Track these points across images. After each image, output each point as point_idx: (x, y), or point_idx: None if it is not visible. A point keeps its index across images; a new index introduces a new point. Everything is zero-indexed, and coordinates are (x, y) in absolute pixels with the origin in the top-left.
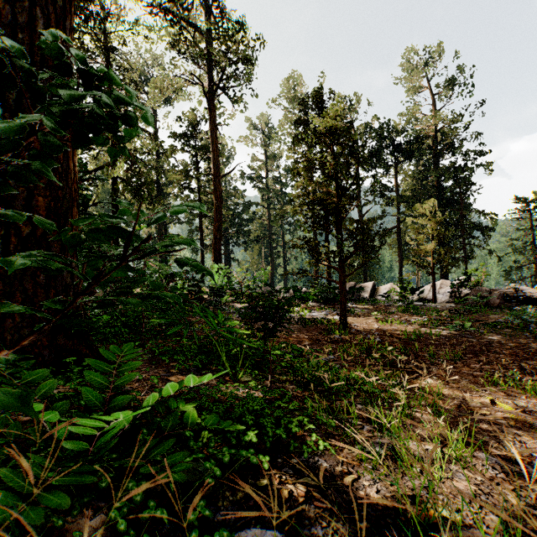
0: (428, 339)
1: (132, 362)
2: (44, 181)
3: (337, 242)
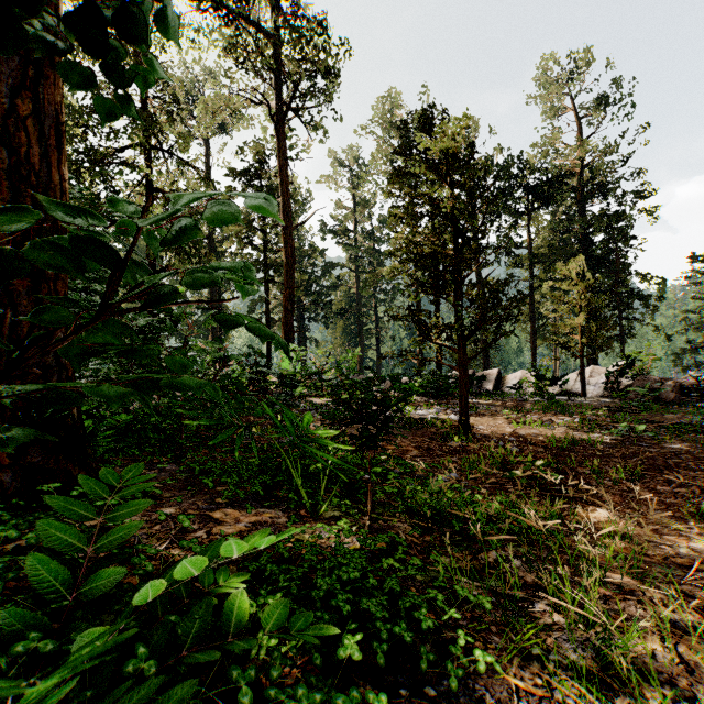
0: (586, 448)
1: (135, 502)
2: (7, 198)
3: (456, 313)
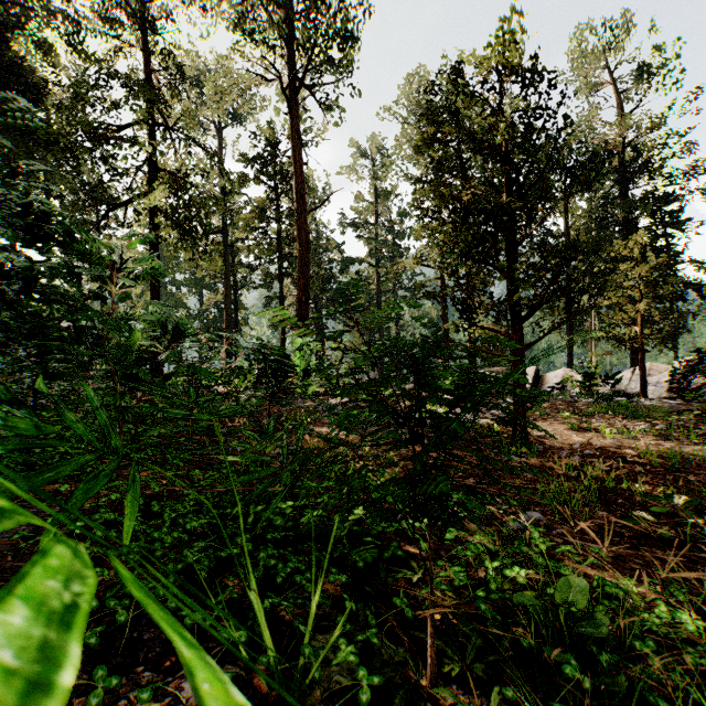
0: (702, 467)
1: None
2: None
3: (509, 286)
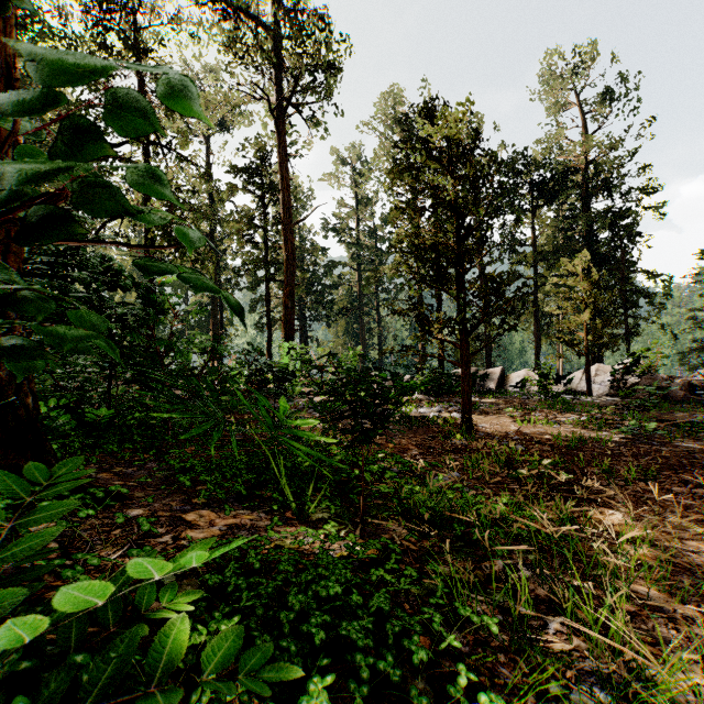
0: (594, 447)
1: (58, 503)
2: None
3: (458, 306)
